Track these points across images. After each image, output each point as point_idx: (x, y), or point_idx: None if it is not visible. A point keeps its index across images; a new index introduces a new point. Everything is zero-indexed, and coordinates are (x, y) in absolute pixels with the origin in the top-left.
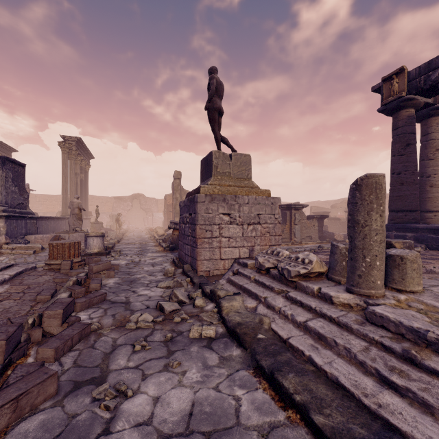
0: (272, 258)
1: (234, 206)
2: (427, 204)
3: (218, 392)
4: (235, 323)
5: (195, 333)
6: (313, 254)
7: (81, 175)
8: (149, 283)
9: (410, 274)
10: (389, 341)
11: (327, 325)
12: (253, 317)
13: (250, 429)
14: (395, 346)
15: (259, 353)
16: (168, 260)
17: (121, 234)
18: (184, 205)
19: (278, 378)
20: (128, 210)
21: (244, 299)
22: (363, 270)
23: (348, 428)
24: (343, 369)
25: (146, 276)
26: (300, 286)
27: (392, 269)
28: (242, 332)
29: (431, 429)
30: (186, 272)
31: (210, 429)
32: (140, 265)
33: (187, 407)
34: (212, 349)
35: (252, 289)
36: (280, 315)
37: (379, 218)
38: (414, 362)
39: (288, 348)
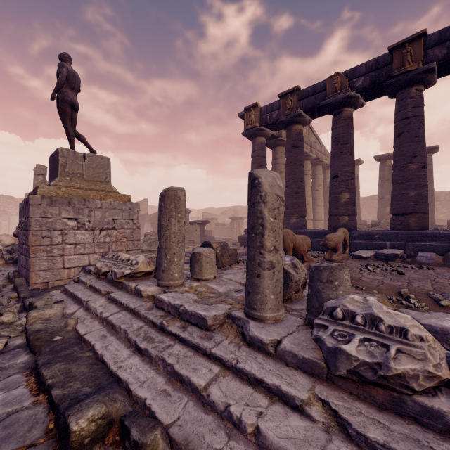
0: (111, 263)
1: (84, 211)
2: None
3: None
4: (34, 331)
5: None
6: (142, 256)
7: None
8: None
9: (205, 266)
10: (157, 319)
11: (125, 315)
12: (60, 322)
13: None
14: (158, 321)
15: (43, 354)
16: (3, 275)
17: None
18: (22, 207)
19: (41, 371)
20: None
21: (68, 306)
22: (165, 266)
23: (79, 391)
24: (114, 348)
25: None
26: (124, 286)
27: (194, 264)
28: (35, 338)
29: (144, 372)
30: (16, 287)
31: None
32: None
33: None
34: None
35: (80, 295)
36: (94, 315)
37: (177, 223)
38: (164, 330)
39: (80, 343)
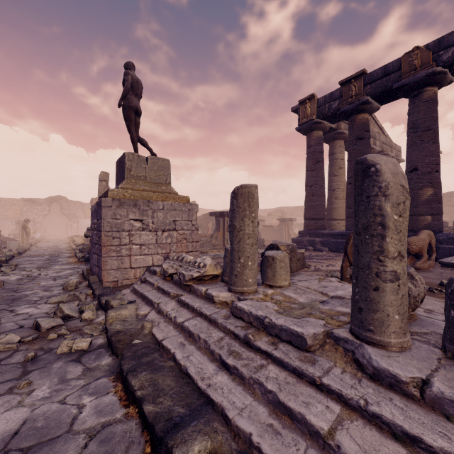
0: (176, 264)
1: (148, 212)
2: (333, 214)
3: (62, 404)
4: (114, 332)
5: (65, 347)
6: (208, 258)
7: None
8: (38, 300)
9: (279, 272)
10: (239, 330)
11: (200, 323)
12: (137, 324)
13: (79, 433)
14: (241, 333)
15: (126, 358)
16: (78, 272)
17: (28, 244)
18: (94, 210)
19: (128, 379)
20: (44, 215)
21: (140, 307)
22: (238, 270)
23: (171, 410)
24: (196, 360)
25: (39, 291)
26: (193, 289)
27: (266, 269)
28: (117, 340)
29: (238, 396)
30: (90, 284)
31: (33, 443)
32: (37, 280)
33: (16, 426)
34: (80, 362)
35: (150, 296)
36: (167, 318)
37: (251, 224)
38: (249, 344)
39: (159, 349)
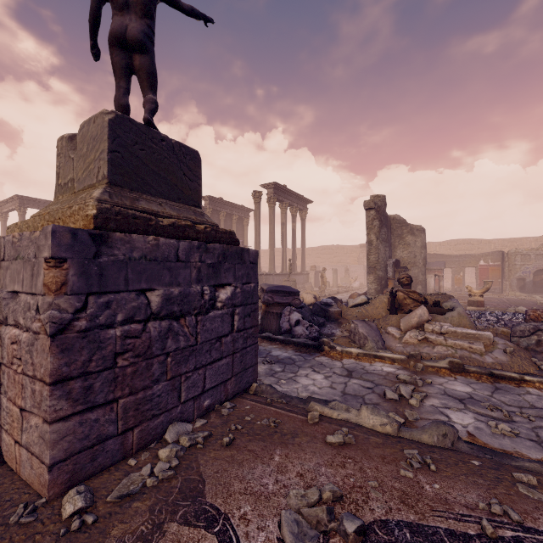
0: None
1: None
2: None
3: None
4: None
5: None
6: None
7: (293, 225)
8: None
9: None
10: None
11: None
12: None
13: None
14: None
15: None
16: None
17: None
18: None
19: None
20: None
21: None
22: None
23: None
24: None
25: None
26: None
27: None
28: None
29: None
30: None
31: None
32: None
33: None
34: None
35: None
36: None
37: None
38: None
39: None
